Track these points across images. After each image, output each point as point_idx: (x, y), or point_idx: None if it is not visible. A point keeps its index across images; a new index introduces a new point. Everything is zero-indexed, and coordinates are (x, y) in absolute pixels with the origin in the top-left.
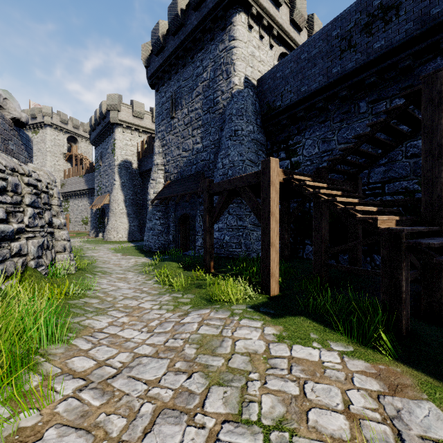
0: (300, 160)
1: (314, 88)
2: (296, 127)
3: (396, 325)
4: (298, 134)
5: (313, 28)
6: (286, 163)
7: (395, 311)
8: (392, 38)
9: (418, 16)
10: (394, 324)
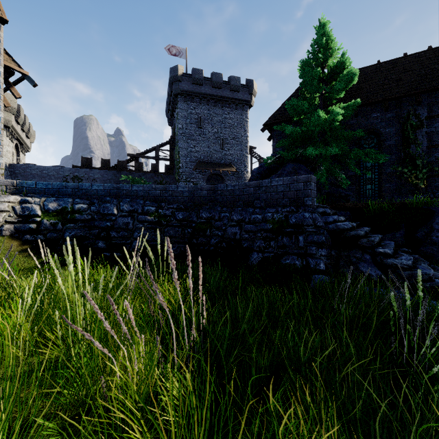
0: None
1: None
2: None
3: None
4: None
5: (30, 130)
6: None
7: None
8: None
9: None
10: None
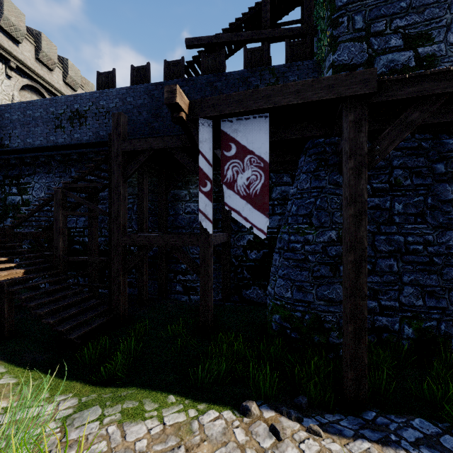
0: (30, 199)
1: (37, 144)
2: (27, 168)
3: (4, 332)
4: (29, 176)
5: (68, 72)
6: (18, 199)
7: (3, 325)
8: (84, 136)
9: (95, 131)
10: (3, 332)
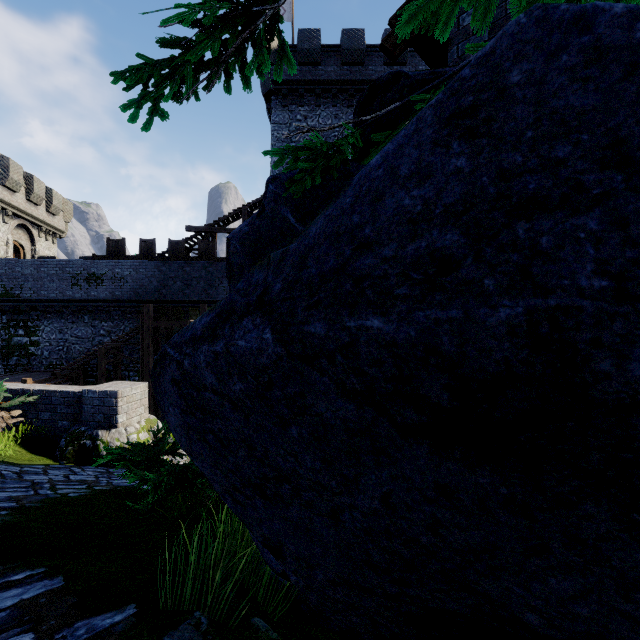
0: (40, 340)
1: (53, 297)
2: (36, 314)
3: None
4: (38, 320)
5: (53, 202)
6: (25, 340)
7: None
8: (100, 294)
9: (111, 291)
10: None
